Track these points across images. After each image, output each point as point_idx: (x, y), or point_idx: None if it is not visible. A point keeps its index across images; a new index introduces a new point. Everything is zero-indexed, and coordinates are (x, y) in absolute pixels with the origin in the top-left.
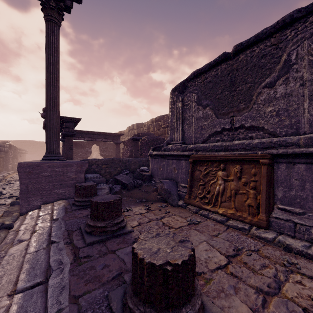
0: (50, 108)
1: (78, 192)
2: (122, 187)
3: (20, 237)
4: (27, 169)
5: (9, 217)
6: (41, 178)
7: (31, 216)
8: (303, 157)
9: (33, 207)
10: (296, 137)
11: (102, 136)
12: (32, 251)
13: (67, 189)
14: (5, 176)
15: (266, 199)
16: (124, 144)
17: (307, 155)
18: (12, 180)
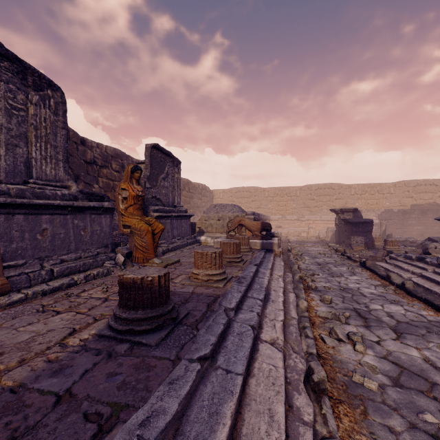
0: None
1: None
2: None
3: None
4: None
5: None
6: None
7: None
8: (25, 208)
9: None
10: (5, 186)
11: None
12: None
13: None
14: None
15: (2, 258)
16: None
17: (30, 206)
18: None
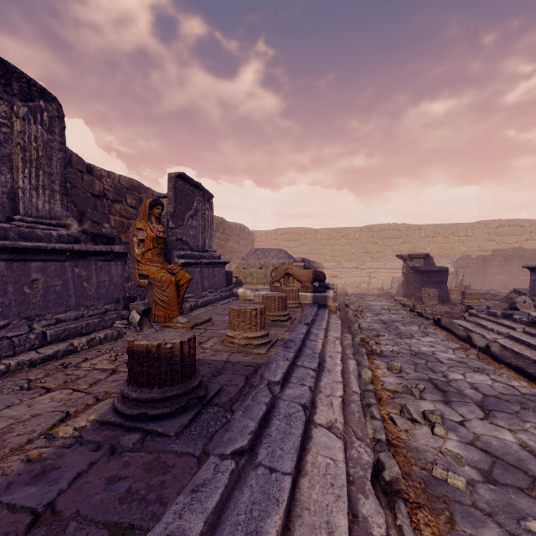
0: None
1: None
2: None
3: None
4: None
5: None
6: None
7: None
8: (7, 253)
9: None
10: None
11: None
12: None
13: None
14: None
15: None
16: None
17: (14, 250)
18: None
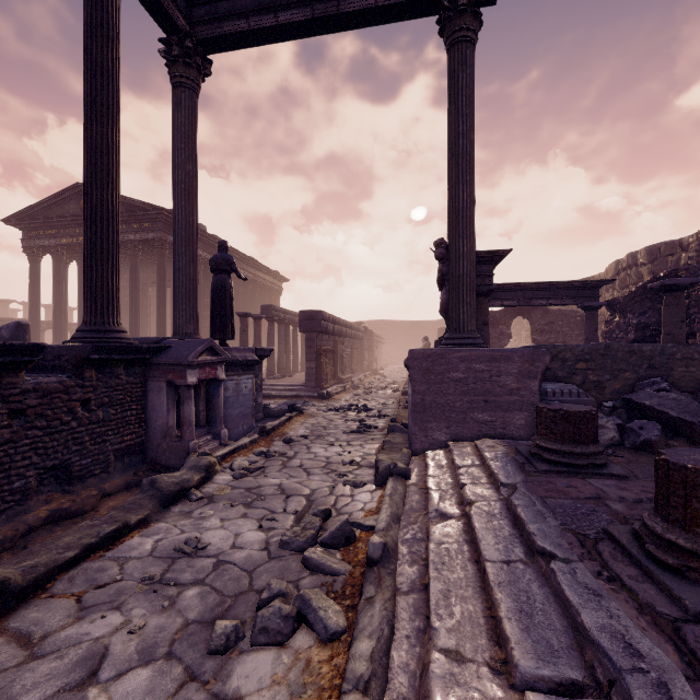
0: (458, 234)
1: (547, 426)
2: (662, 429)
3: (438, 506)
4: (422, 363)
5: (396, 455)
6: (447, 383)
7: (435, 462)
8: None
9: (434, 442)
10: None
11: (546, 292)
12: (494, 556)
13: (498, 413)
14: (362, 380)
15: None
16: (610, 308)
17: None
18: (373, 388)
